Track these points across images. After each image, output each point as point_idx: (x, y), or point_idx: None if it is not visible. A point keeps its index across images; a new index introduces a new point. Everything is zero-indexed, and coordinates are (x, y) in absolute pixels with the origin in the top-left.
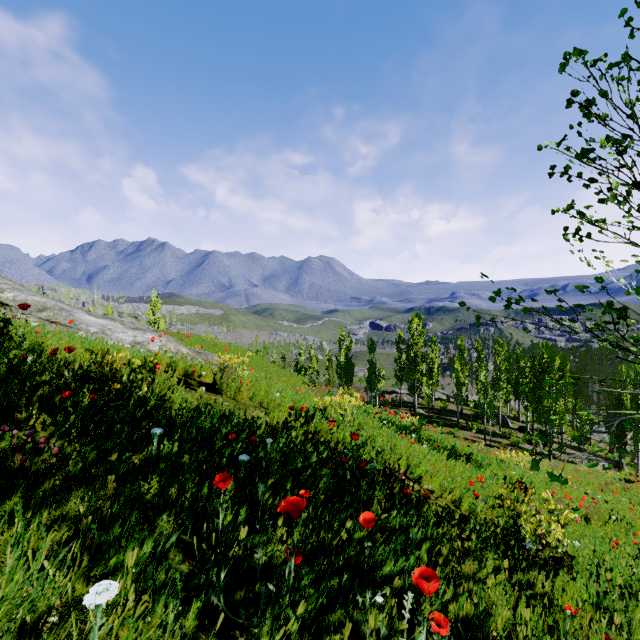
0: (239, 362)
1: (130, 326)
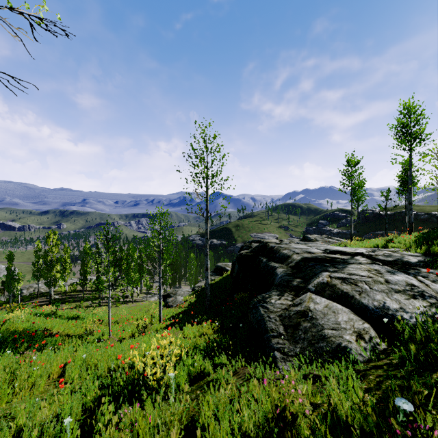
0: None
1: None
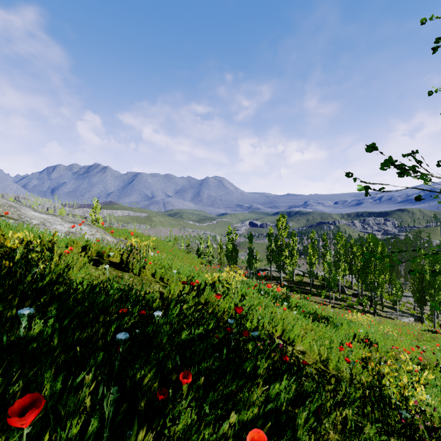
0: (143, 245)
1: (68, 220)
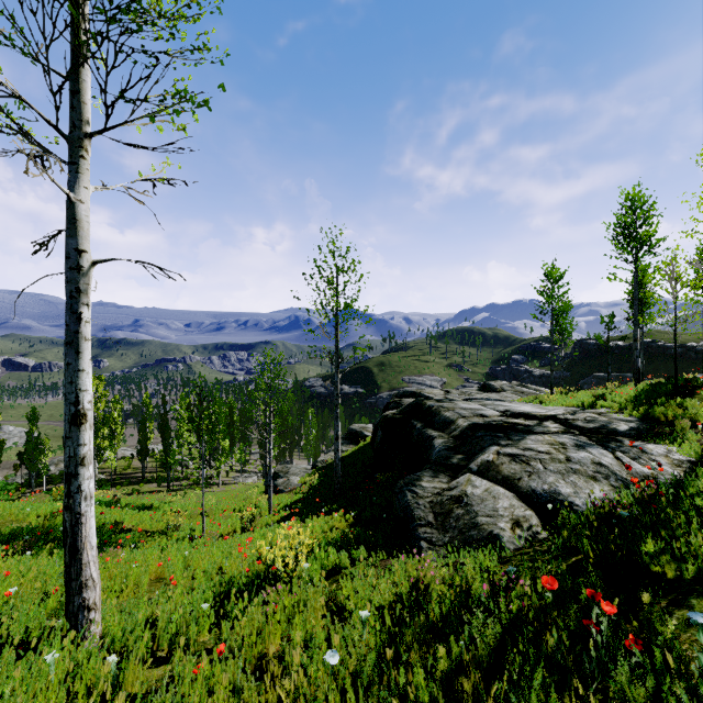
0: None
1: None
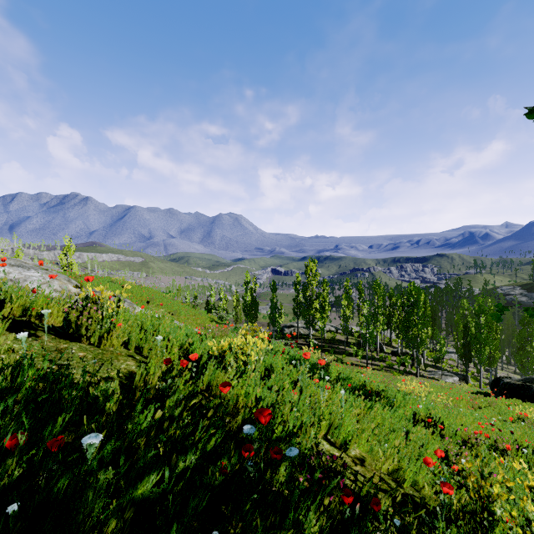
0: (108, 296)
1: (10, 263)
